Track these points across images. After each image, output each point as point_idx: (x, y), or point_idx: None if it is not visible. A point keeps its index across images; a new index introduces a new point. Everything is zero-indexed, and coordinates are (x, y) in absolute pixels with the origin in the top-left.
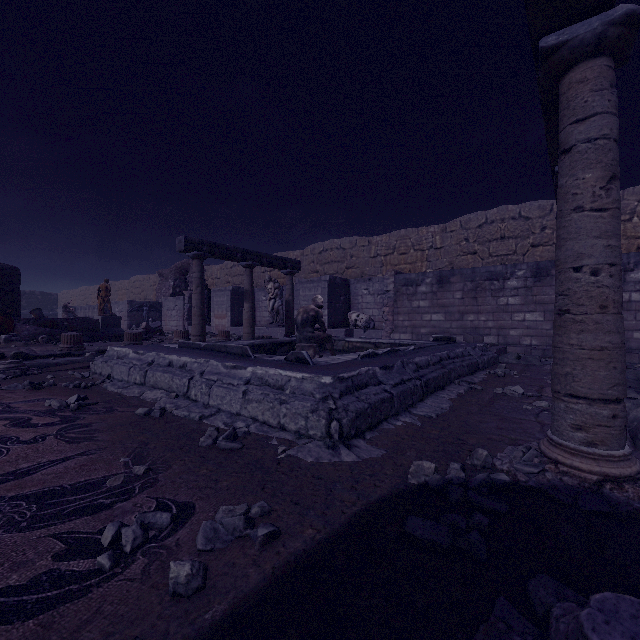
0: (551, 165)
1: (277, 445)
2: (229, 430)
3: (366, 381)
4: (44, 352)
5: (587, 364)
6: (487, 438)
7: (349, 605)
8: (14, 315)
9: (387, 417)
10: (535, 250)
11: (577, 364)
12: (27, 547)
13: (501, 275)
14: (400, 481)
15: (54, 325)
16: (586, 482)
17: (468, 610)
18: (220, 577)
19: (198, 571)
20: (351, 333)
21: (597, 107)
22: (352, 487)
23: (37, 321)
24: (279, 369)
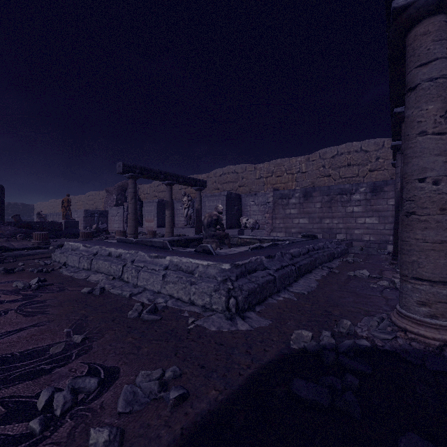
0: (391, 107)
1: (188, 317)
2: (151, 305)
3: (255, 267)
4: (20, 246)
5: (430, 254)
6: (347, 310)
7: None
8: None
9: (271, 294)
10: (372, 174)
11: (422, 254)
12: None
13: (348, 191)
14: (284, 346)
15: (29, 226)
16: (430, 347)
17: None
18: (136, 439)
19: (115, 437)
20: (242, 232)
21: (438, 53)
22: (247, 352)
23: (17, 224)
24: (190, 258)
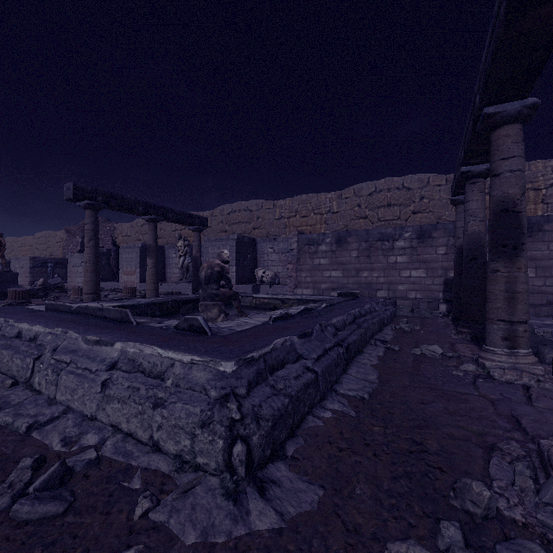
0: (481, 105)
1: (138, 492)
2: (52, 469)
3: (283, 357)
4: None
5: None
6: (447, 435)
7: None
8: None
9: (311, 407)
10: (415, 216)
11: None
12: None
13: (391, 236)
14: None
15: None
16: None
17: None
18: None
19: None
20: (258, 288)
21: None
22: None
23: None
24: (158, 347)
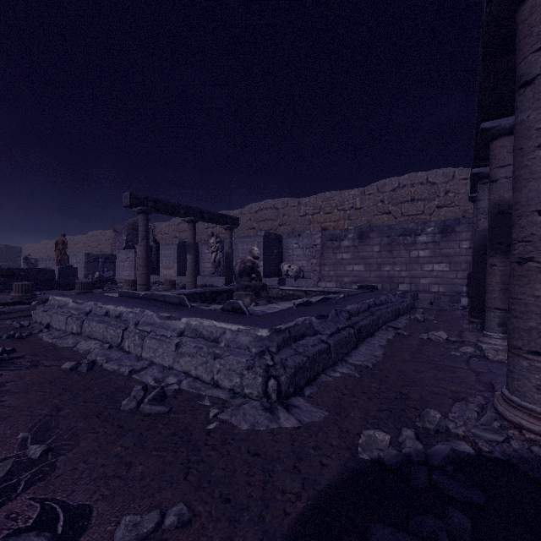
0: (477, 121)
1: (209, 406)
2: (156, 390)
3: (303, 331)
4: None
5: None
6: (429, 391)
7: None
8: None
9: (325, 368)
10: (440, 211)
11: None
12: None
13: (413, 231)
14: (349, 456)
15: (10, 275)
16: None
17: None
18: None
19: None
20: (283, 282)
21: None
22: (294, 468)
23: None
24: (214, 320)
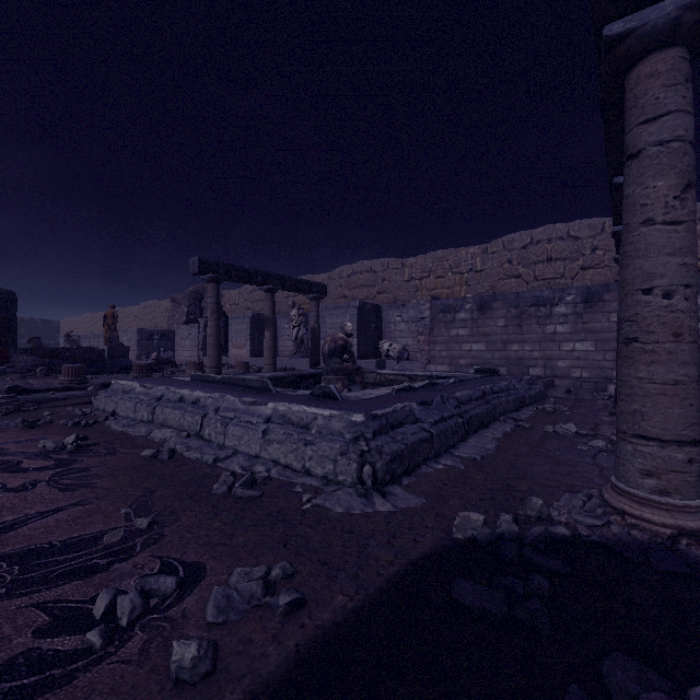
0: (609, 176)
1: (301, 492)
2: (247, 475)
3: (402, 419)
4: (42, 386)
5: (659, 400)
6: (540, 484)
7: (389, 693)
8: (10, 344)
9: (426, 460)
10: (585, 273)
11: (647, 400)
12: (3, 620)
13: (548, 300)
14: (444, 535)
15: (54, 356)
16: (658, 537)
17: (532, 699)
18: (233, 657)
19: (206, 652)
20: (383, 364)
21: (670, 105)
22: (388, 543)
23: (35, 351)
24: (304, 405)
